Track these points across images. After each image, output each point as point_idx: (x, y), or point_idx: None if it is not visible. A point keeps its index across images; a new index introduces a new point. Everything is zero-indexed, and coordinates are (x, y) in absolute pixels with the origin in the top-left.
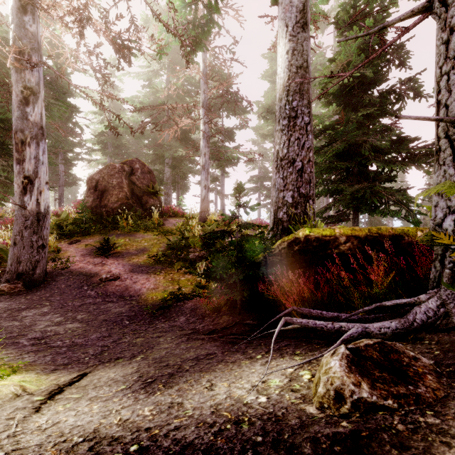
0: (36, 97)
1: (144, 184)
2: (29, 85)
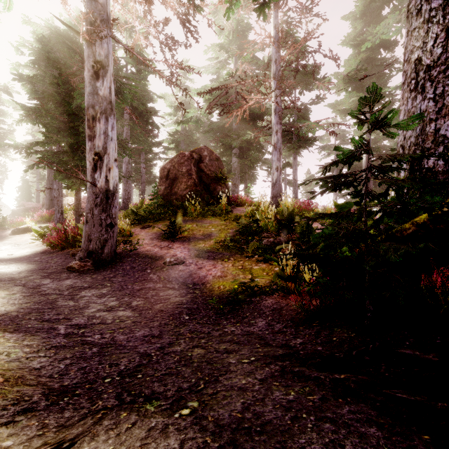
0: (105, 70)
1: (212, 171)
2: (99, 59)
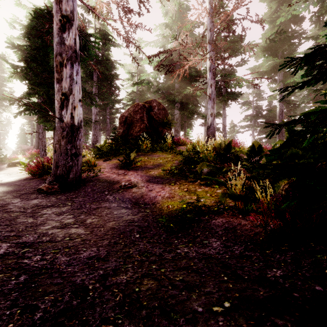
0: (70, 23)
1: (160, 118)
2: (65, 14)
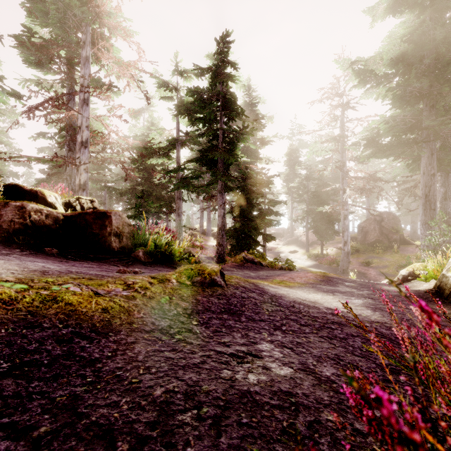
0: (347, 217)
1: (390, 226)
2: (345, 214)
